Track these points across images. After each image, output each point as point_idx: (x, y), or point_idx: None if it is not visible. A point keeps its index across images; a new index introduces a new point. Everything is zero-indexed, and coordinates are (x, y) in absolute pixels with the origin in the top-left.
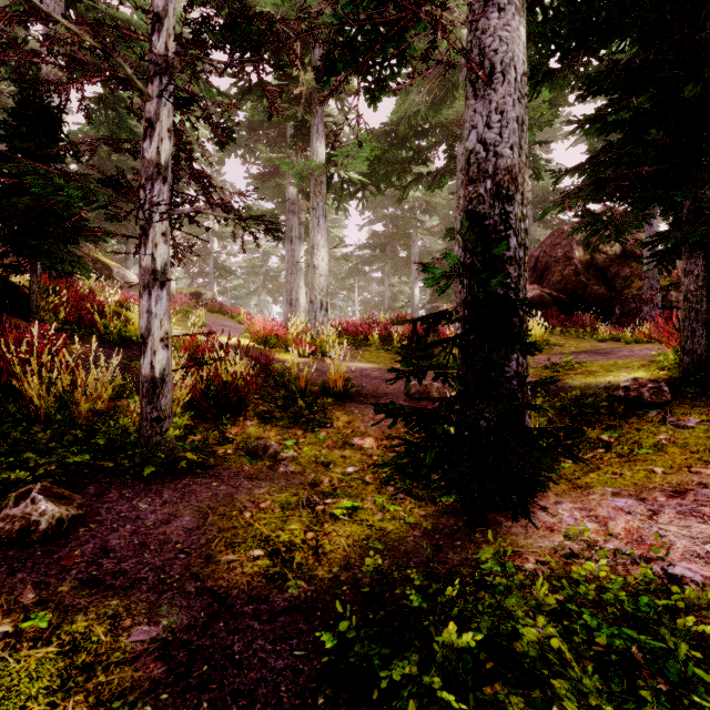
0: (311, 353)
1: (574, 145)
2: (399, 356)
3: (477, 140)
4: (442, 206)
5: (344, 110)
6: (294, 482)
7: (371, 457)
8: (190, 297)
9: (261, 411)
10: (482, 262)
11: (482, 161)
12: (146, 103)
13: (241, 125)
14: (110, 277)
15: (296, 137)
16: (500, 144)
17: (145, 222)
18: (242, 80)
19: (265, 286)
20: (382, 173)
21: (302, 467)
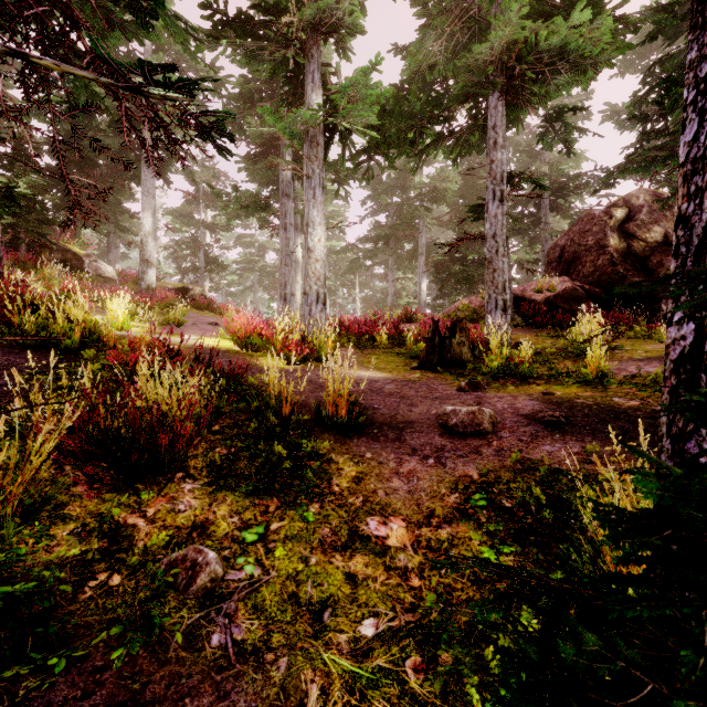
0: (304, 358)
1: (600, 123)
2: (415, 361)
3: None
4: (451, 193)
5: (346, 55)
6: (234, 701)
7: (405, 580)
8: (176, 293)
9: (215, 459)
10: None
11: None
12: None
13: (228, 97)
14: (81, 269)
15: (287, 91)
16: None
17: None
18: (217, 13)
19: (261, 283)
20: (393, 132)
21: (264, 622)
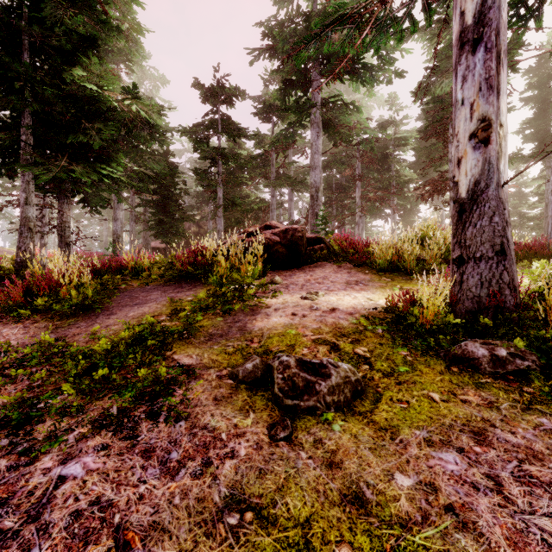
0: None
1: None
2: None
3: (115, 228)
4: None
5: None
6: None
7: None
8: None
9: None
10: (113, 249)
11: (115, 232)
12: (43, 211)
13: None
14: None
15: None
16: (118, 230)
17: (43, 234)
18: None
19: None
20: None
21: None
